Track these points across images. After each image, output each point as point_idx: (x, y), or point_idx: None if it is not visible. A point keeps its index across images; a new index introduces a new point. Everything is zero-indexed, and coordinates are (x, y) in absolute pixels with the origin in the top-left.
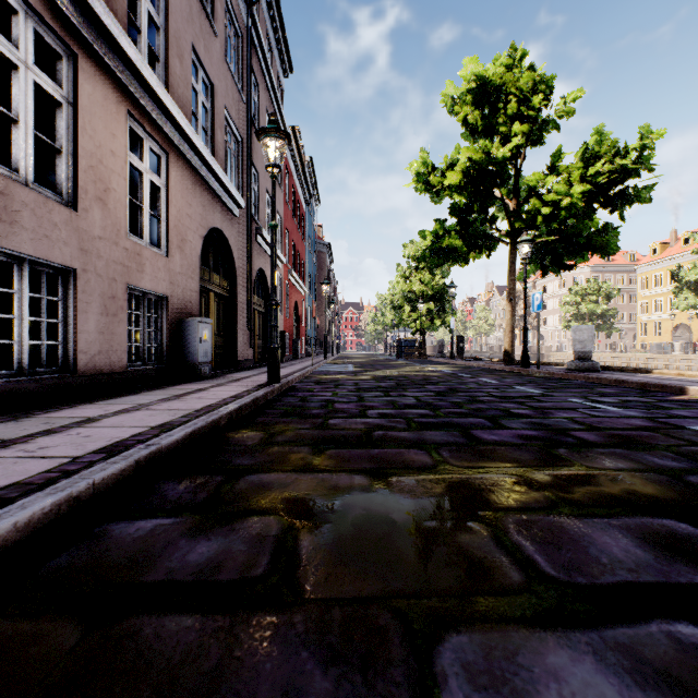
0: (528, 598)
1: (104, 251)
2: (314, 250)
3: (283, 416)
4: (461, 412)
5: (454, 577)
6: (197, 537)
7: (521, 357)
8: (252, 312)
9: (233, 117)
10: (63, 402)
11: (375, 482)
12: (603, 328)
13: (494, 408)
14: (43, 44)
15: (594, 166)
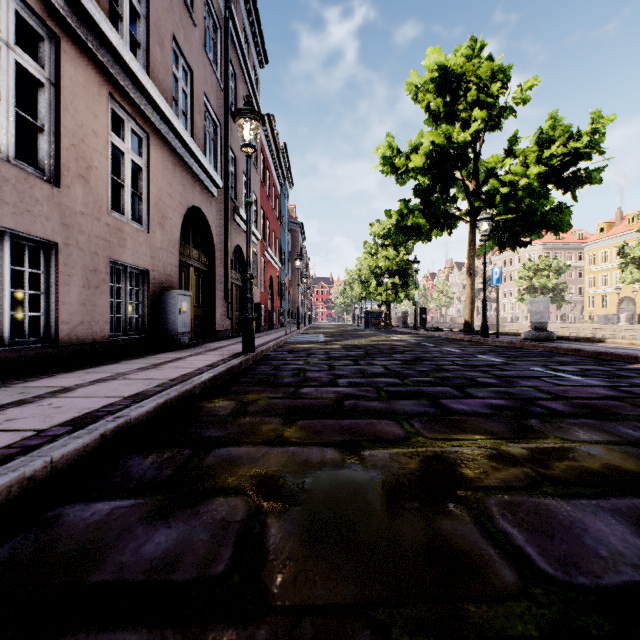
0: (527, 605)
1: (86, 226)
2: (288, 228)
3: (256, 384)
4: (429, 381)
5: (439, 576)
6: (157, 522)
7: (481, 327)
8: (230, 285)
9: (212, 103)
10: (44, 371)
11: (347, 456)
12: (554, 301)
13: (460, 377)
14: (25, 26)
15: (549, 149)
